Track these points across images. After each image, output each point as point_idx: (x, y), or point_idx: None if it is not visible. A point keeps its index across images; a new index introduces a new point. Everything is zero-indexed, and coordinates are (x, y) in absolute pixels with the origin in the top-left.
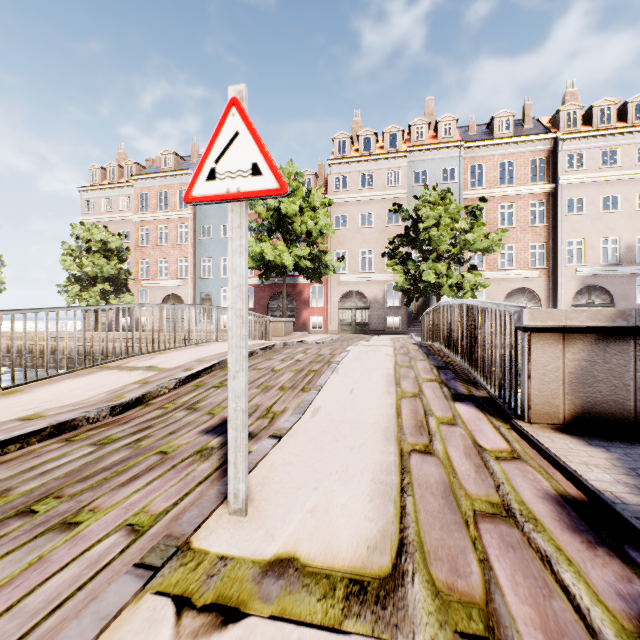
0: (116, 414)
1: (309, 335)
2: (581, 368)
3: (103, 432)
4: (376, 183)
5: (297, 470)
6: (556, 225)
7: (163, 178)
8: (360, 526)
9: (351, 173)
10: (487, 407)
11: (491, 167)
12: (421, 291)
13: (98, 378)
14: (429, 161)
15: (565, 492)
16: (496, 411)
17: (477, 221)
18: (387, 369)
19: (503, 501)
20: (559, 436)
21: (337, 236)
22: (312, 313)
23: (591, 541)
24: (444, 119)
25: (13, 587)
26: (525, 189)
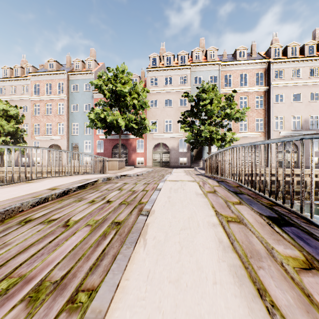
0: None
1: (135, 168)
2: None
3: None
4: (173, 82)
5: None
6: (269, 108)
7: (48, 75)
8: None
9: (159, 76)
10: None
11: (235, 76)
12: (200, 143)
13: None
14: (202, 71)
15: None
16: None
17: (232, 102)
18: (213, 227)
19: None
20: None
21: (152, 112)
22: (137, 155)
23: None
24: (210, 49)
25: None
26: (253, 89)
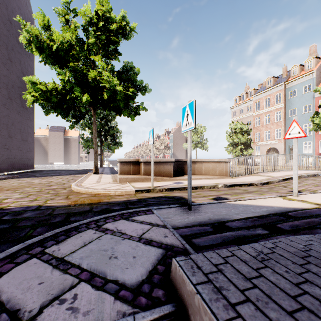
0: (261, 185)
1: None
2: None
3: (259, 187)
4: None
5: (315, 196)
6: None
7: (267, 92)
8: None
9: None
10: None
11: None
12: None
13: (252, 177)
14: None
15: None
16: None
17: None
18: None
19: None
20: None
21: None
22: None
23: None
24: None
25: (257, 196)
26: None
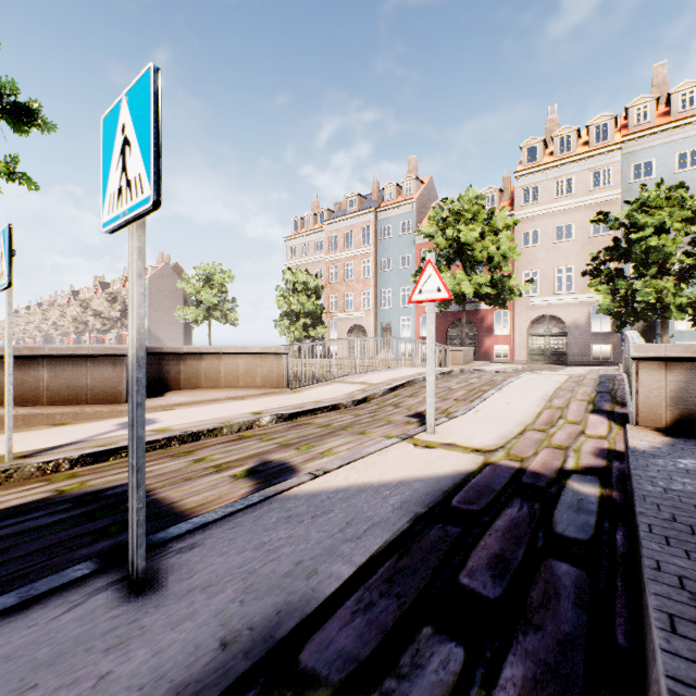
0: (354, 405)
1: (490, 364)
2: (679, 387)
3: (353, 412)
4: (577, 188)
5: (459, 428)
6: None
7: (349, 219)
8: (485, 442)
9: (543, 182)
10: (616, 418)
11: None
12: (638, 314)
13: (335, 387)
14: (656, 147)
15: (613, 448)
16: (622, 420)
17: None
18: (547, 391)
19: (568, 446)
20: (648, 432)
21: (525, 255)
22: (495, 341)
23: (599, 457)
24: (681, 88)
25: (356, 442)
26: None
